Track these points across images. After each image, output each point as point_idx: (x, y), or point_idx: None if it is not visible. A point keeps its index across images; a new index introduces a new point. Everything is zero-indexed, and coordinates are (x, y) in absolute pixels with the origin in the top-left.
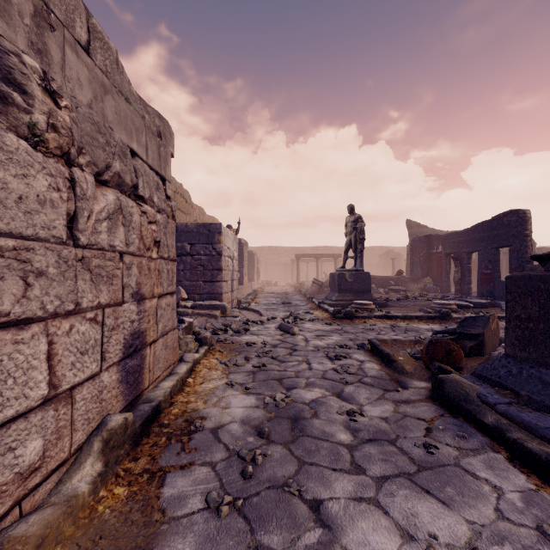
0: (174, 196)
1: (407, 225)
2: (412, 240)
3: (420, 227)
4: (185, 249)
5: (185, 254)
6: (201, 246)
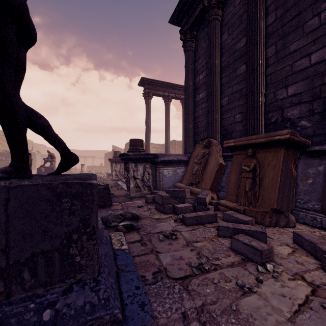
0: (2, 137)
1: (112, 147)
2: (105, 153)
3: (117, 148)
4: (3, 159)
5: (3, 160)
6: (9, 158)
